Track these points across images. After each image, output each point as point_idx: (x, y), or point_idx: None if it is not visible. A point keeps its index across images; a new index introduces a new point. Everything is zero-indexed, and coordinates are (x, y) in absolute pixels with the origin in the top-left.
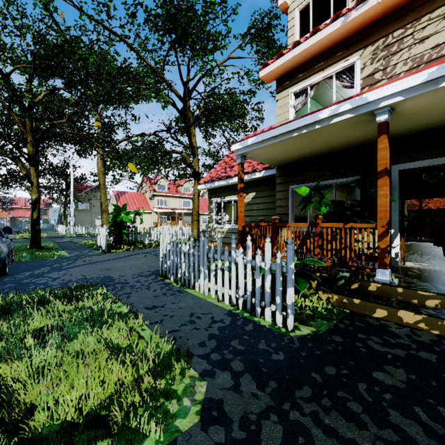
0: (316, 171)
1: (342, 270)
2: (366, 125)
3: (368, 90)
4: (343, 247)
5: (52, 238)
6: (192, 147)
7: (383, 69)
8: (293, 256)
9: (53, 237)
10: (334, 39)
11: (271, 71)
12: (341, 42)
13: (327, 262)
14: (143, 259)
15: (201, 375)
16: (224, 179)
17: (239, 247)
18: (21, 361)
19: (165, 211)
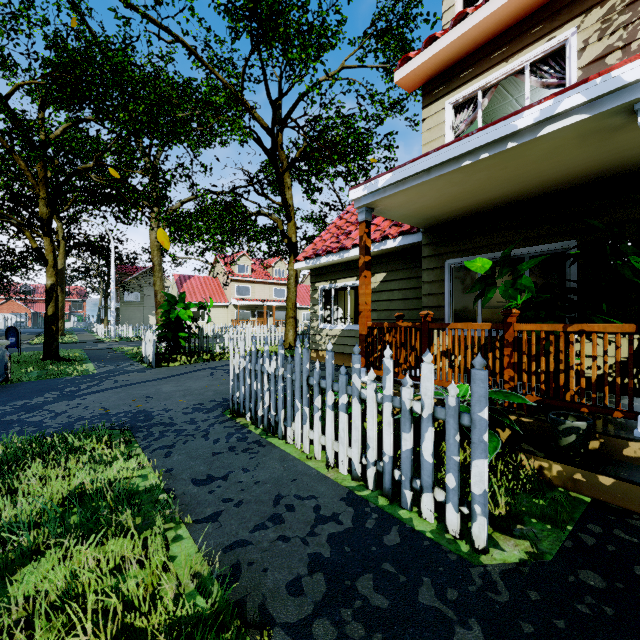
0: (493, 234)
1: (566, 413)
2: (606, 139)
3: (623, 62)
4: (563, 368)
5: (83, 344)
6: (287, 205)
7: (623, 45)
8: (485, 395)
9: (85, 342)
10: (528, 4)
11: (415, 69)
12: (539, 7)
13: (530, 395)
14: (208, 378)
15: None
16: (336, 251)
17: (362, 363)
18: None
19: (247, 303)
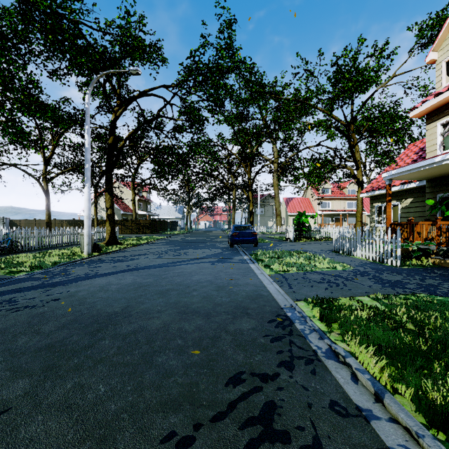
0: None
1: (446, 247)
2: None
3: None
4: None
5: None
6: (356, 161)
7: None
8: (399, 235)
9: None
10: None
11: (418, 112)
12: None
13: (443, 244)
14: (319, 245)
15: (353, 267)
16: (383, 188)
17: (387, 238)
18: (298, 259)
19: (328, 213)
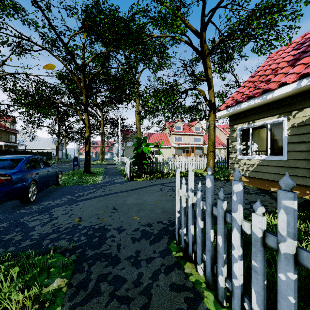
0: None
1: None
2: None
3: None
4: None
5: (107, 165)
6: (208, 78)
7: None
8: None
9: (108, 164)
10: None
11: None
12: None
13: None
14: (158, 193)
15: None
16: (258, 95)
17: None
18: None
19: (180, 145)
